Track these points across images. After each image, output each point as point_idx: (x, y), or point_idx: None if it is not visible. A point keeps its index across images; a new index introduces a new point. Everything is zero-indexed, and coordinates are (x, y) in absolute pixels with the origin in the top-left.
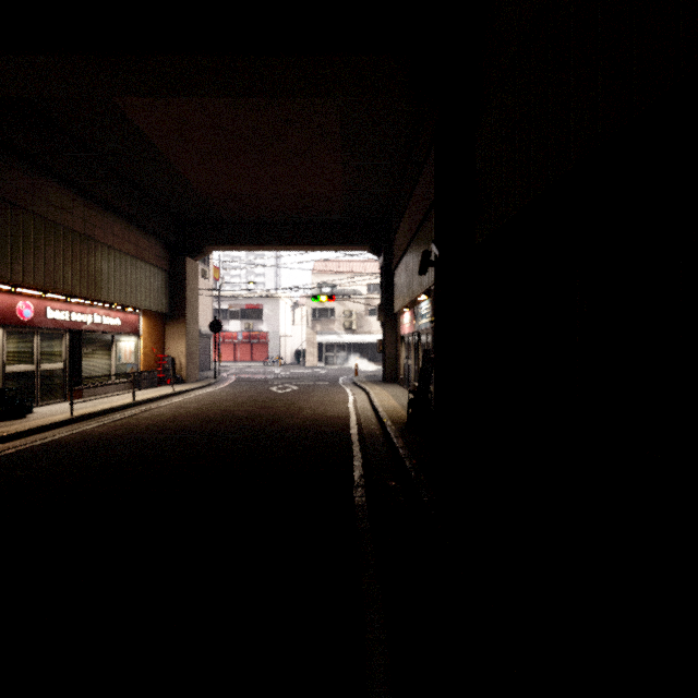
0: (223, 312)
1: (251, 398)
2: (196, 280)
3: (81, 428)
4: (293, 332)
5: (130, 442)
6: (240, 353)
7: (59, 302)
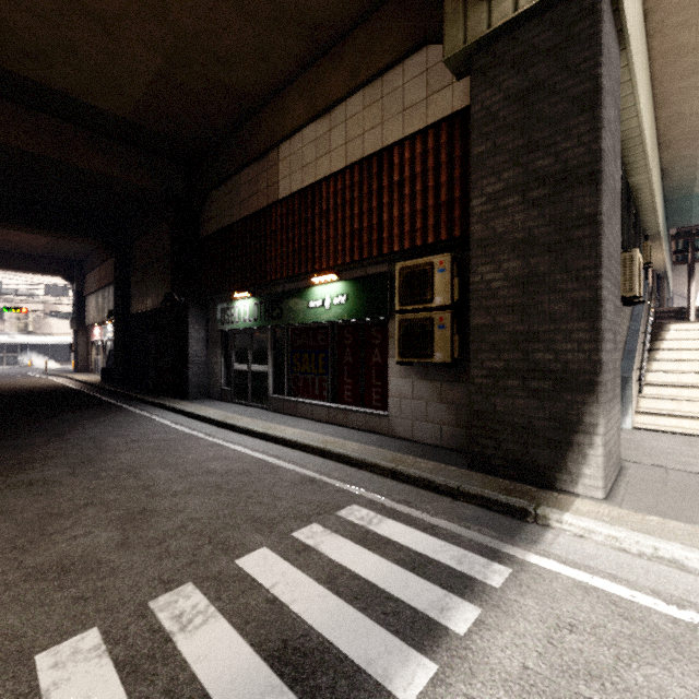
0: None
1: None
2: None
3: None
4: None
5: None
6: None
7: None
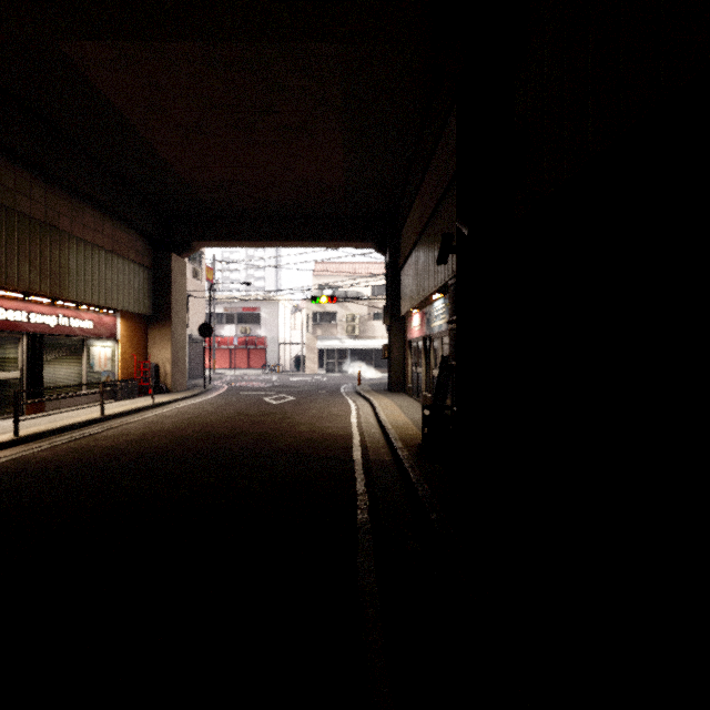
0: (218, 316)
1: (240, 411)
2: (184, 280)
3: (22, 451)
4: (293, 337)
5: (73, 473)
6: (236, 360)
7: (13, 300)
